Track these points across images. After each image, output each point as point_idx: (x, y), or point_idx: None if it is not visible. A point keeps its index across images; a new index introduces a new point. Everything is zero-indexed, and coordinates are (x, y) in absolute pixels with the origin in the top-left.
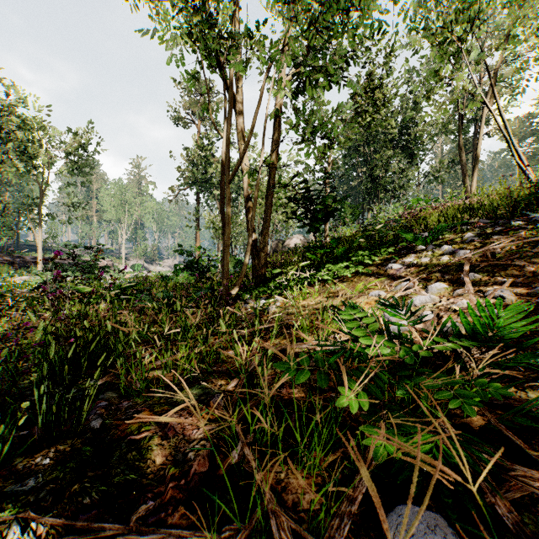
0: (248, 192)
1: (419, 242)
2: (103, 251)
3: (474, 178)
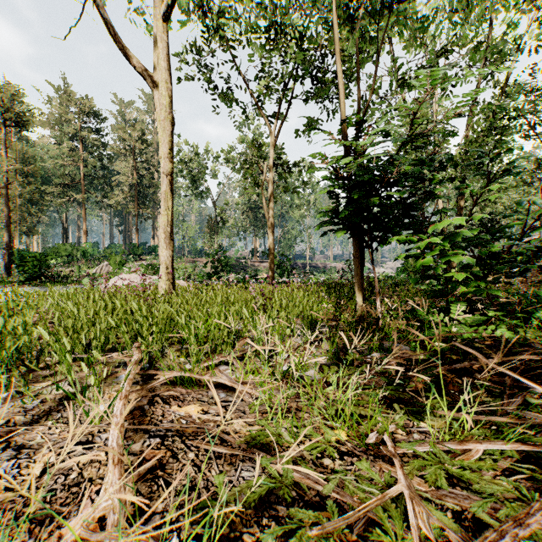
0: None
1: None
2: None
3: None
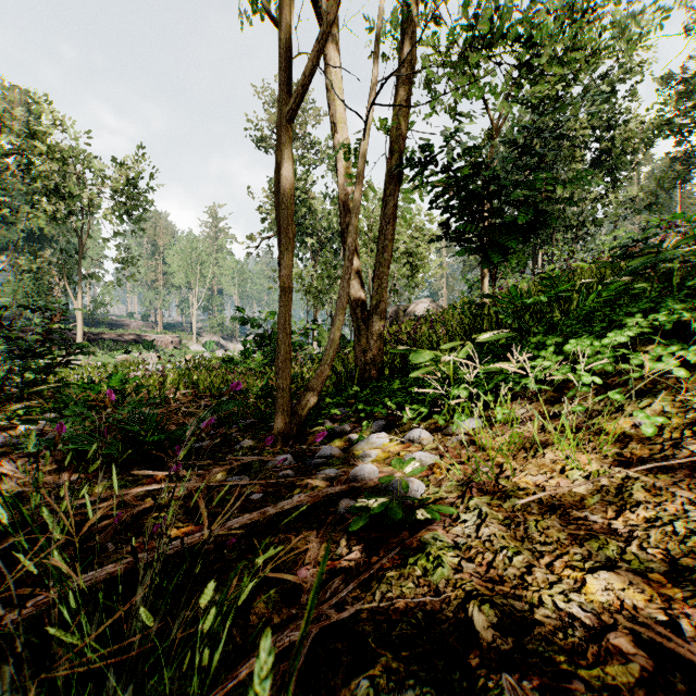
0: (345, 194)
1: None
2: (64, 314)
3: None
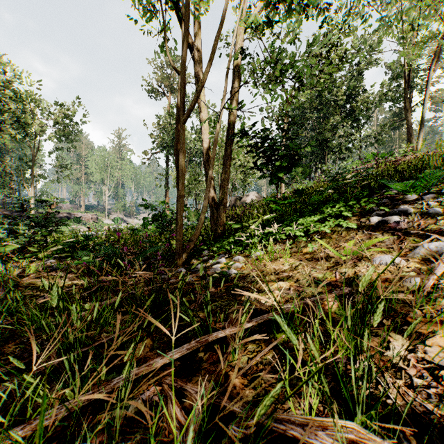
0: (206, 143)
1: (412, 191)
2: (57, 204)
3: (419, 137)
